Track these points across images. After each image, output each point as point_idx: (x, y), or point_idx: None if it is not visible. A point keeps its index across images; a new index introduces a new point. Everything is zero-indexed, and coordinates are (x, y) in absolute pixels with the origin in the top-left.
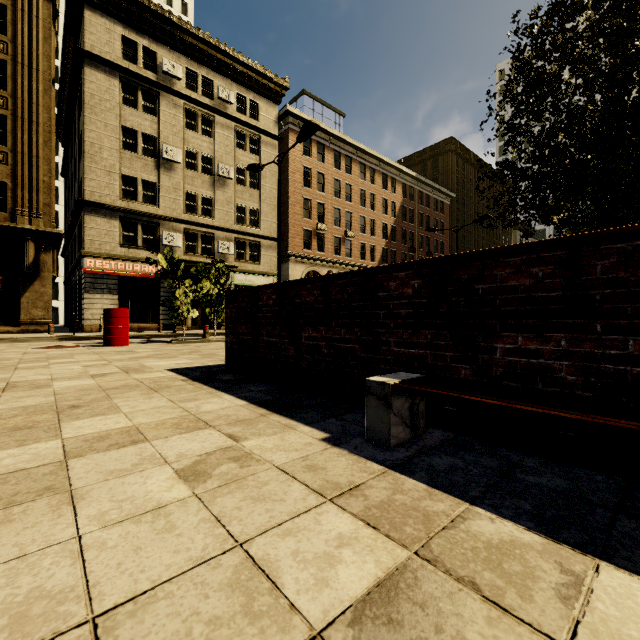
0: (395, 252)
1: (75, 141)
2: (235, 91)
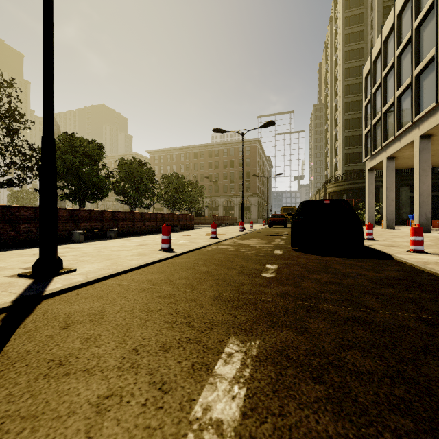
0: None
1: None
2: None
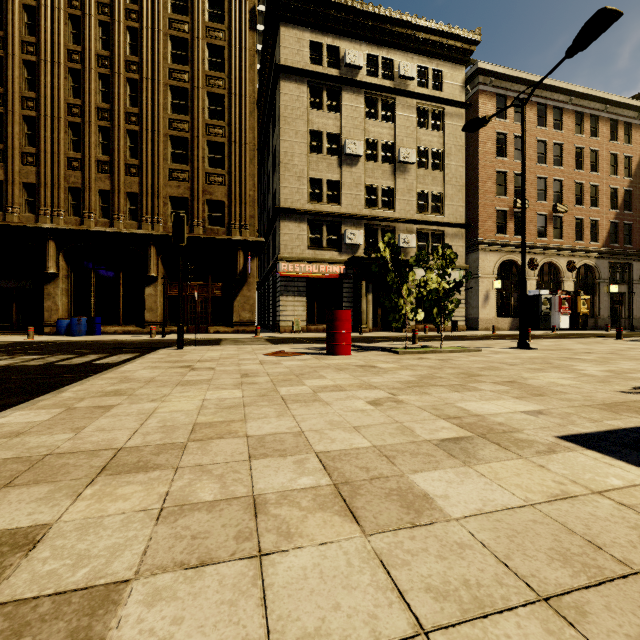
0: (630, 226)
1: (268, 159)
2: (416, 64)
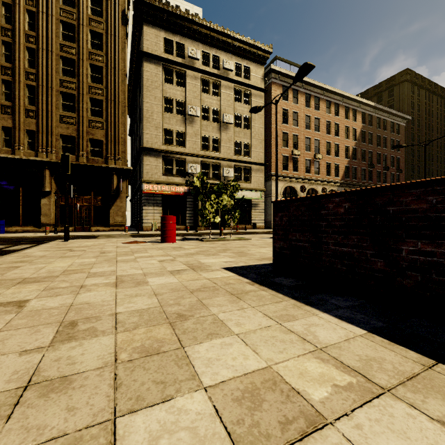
0: (356, 168)
1: (137, 112)
2: (234, 61)
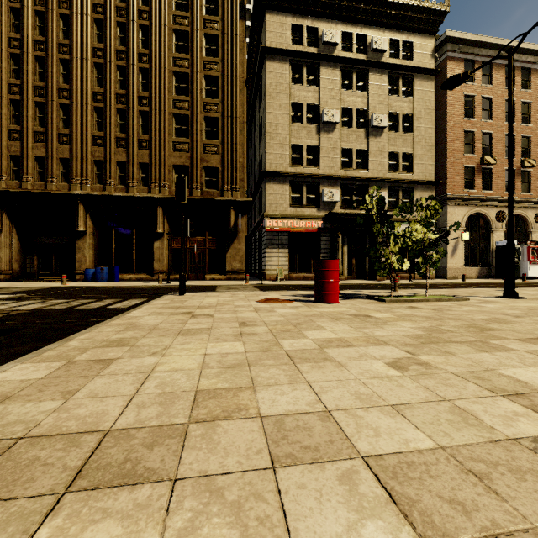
0: None
1: (255, 131)
2: (387, 37)
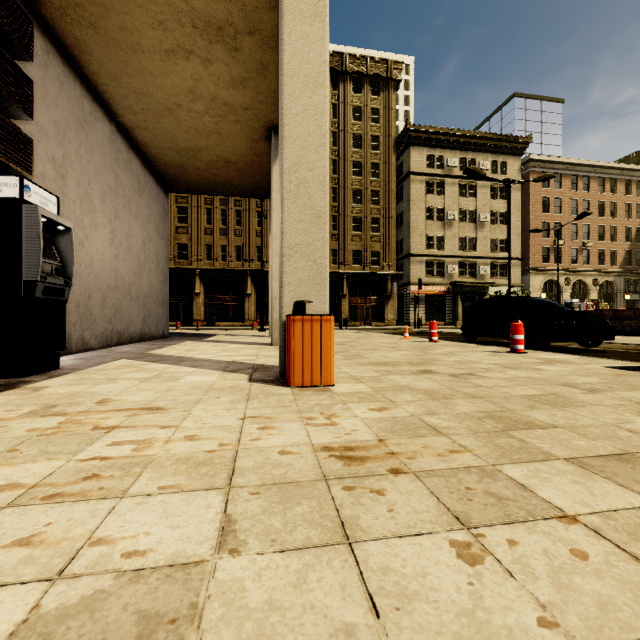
0: None
1: None
2: (490, 160)
